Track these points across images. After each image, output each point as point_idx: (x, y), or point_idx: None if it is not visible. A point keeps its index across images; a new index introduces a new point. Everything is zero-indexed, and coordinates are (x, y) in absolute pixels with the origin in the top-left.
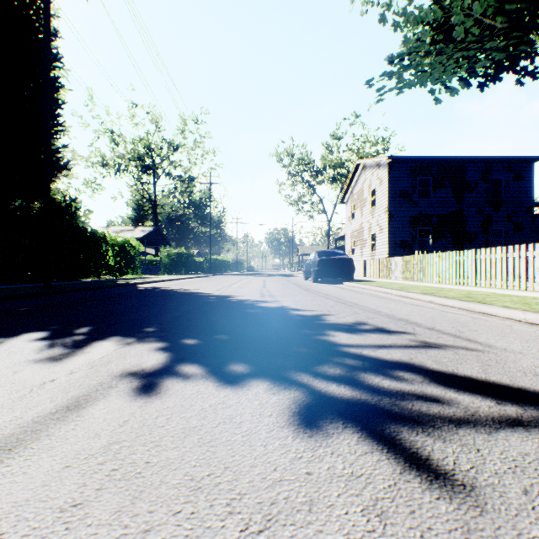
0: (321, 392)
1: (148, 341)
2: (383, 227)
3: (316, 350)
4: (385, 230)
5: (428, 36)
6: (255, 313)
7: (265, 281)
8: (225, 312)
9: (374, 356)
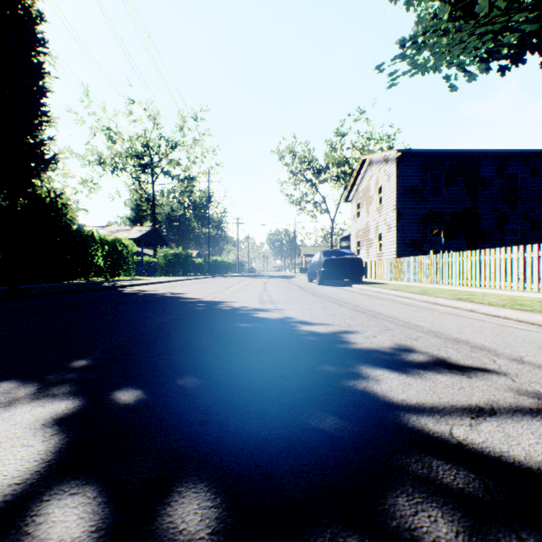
0: None
1: (52, 395)
2: (392, 226)
3: (359, 427)
4: (393, 229)
5: (446, 12)
6: (250, 329)
7: (266, 283)
8: (209, 326)
9: (488, 450)
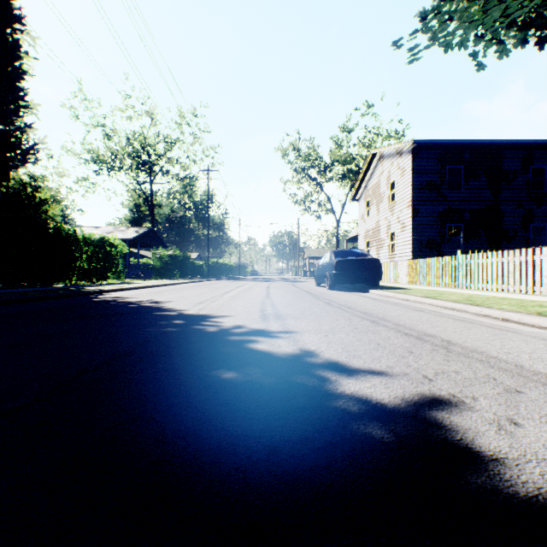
0: None
1: None
2: (406, 224)
3: None
4: (408, 227)
5: None
6: (239, 393)
7: (269, 288)
8: (163, 382)
9: None
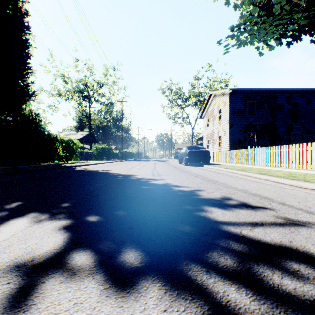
0: (222, 307)
1: (57, 218)
2: (226, 132)
3: (200, 230)
4: (227, 133)
5: (256, 12)
6: (148, 189)
7: (155, 165)
8: (126, 188)
9: (255, 238)
